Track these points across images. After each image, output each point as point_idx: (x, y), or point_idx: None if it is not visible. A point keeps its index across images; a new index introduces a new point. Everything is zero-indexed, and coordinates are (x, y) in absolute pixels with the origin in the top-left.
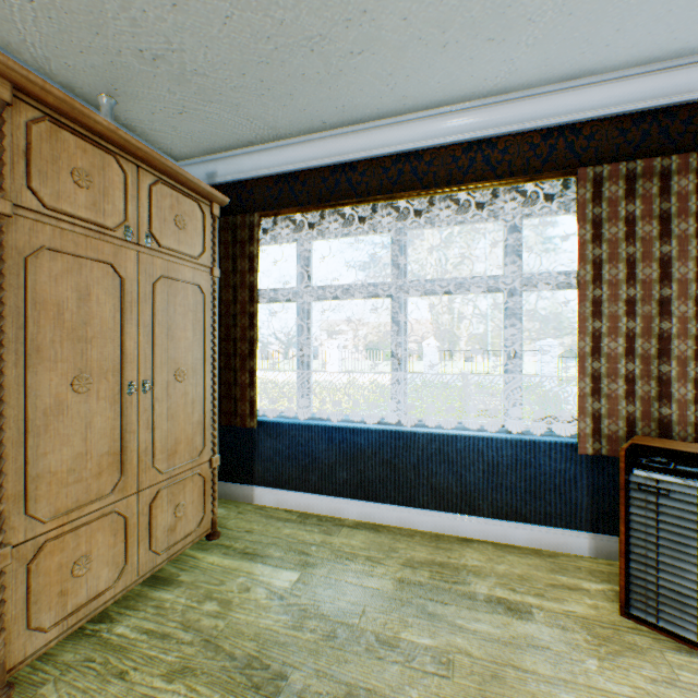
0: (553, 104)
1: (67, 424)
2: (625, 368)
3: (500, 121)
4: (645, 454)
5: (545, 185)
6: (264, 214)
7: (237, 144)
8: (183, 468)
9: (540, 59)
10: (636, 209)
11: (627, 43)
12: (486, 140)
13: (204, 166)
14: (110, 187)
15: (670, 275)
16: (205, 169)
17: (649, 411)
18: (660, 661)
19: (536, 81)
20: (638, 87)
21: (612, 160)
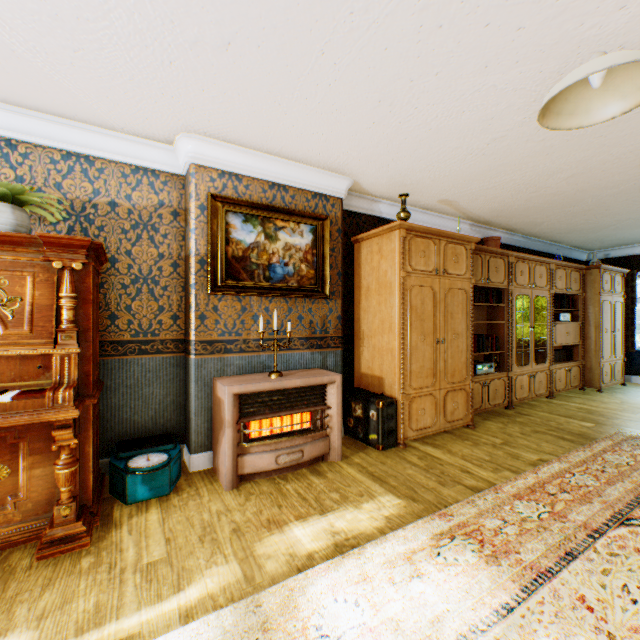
0: None
1: (604, 339)
2: None
3: None
4: None
5: None
6: (638, 270)
7: (624, 245)
8: (617, 359)
9: None
10: None
11: None
12: None
13: (602, 252)
14: (608, 281)
15: None
16: (602, 253)
17: None
18: None
19: None
20: None
21: None
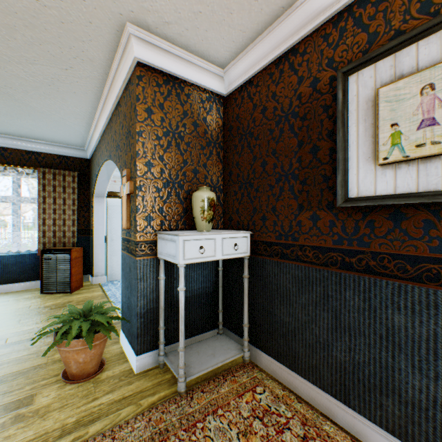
0: (30, 144)
1: None
2: (54, 228)
3: (9, 143)
4: (51, 251)
5: (29, 169)
6: None
7: None
8: None
9: (19, 133)
10: (57, 183)
11: (49, 139)
12: (4, 147)
13: None
14: None
15: (66, 203)
16: None
17: (62, 240)
18: (44, 297)
19: (21, 136)
20: (59, 148)
21: (52, 167)
